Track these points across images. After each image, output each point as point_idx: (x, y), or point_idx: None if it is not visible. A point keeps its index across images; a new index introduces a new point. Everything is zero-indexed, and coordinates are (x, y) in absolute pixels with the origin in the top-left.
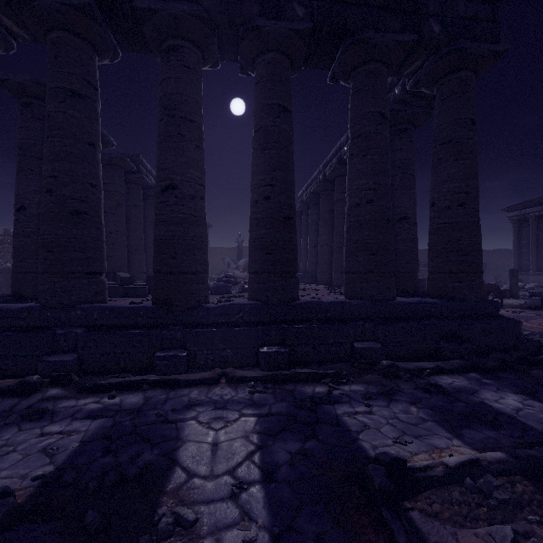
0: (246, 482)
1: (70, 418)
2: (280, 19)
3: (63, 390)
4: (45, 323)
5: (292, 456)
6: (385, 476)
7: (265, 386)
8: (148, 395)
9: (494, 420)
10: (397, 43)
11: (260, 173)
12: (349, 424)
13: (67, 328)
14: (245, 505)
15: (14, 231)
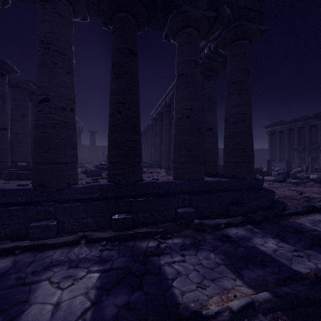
0: None
1: None
2: None
3: None
4: None
5: (118, 309)
6: None
7: (113, 244)
8: (17, 259)
9: (261, 260)
10: (204, 17)
11: (114, 94)
12: (167, 273)
13: None
14: None
15: None
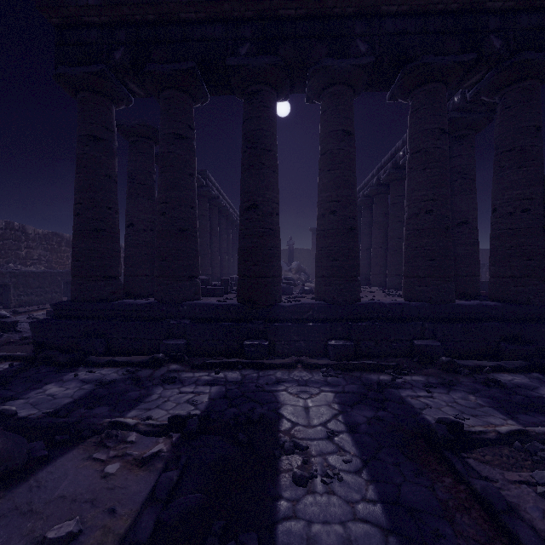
0: (336, 431)
1: (194, 384)
2: (345, 57)
3: (180, 366)
4: (161, 315)
5: (368, 419)
6: (446, 430)
7: (336, 372)
8: (243, 373)
9: None
10: (456, 64)
11: (326, 191)
12: (412, 403)
13: (177, 320)
14: (339, 443)
15: (126, 243)
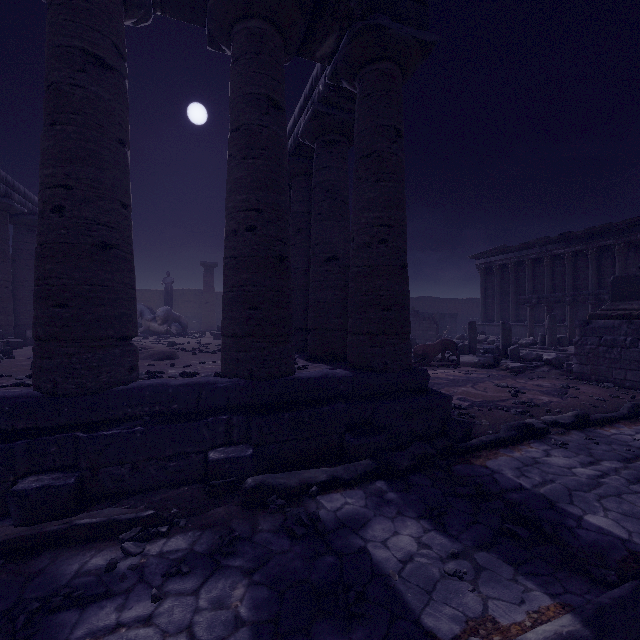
0: None
1: None
2: None
3: None
4: None
5: None
6: None
7: None
8: None
9: (357, 600)
10: None
11: (46, 164)
12: None
13: None
14: None
15: None
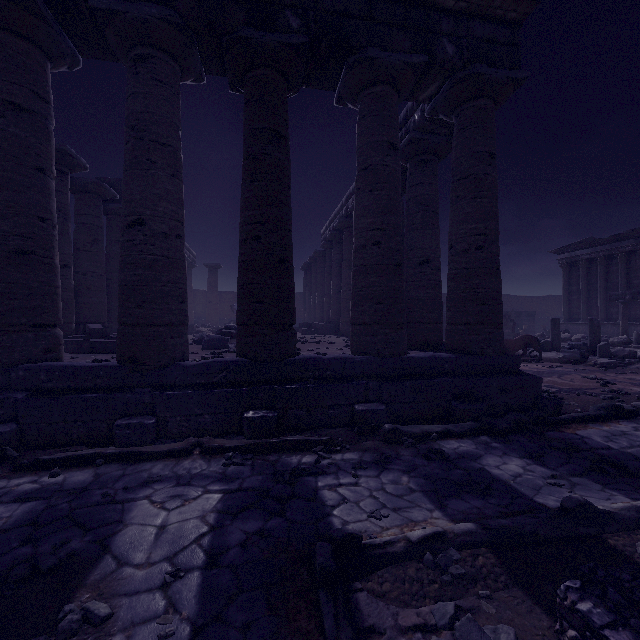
0: (185, 569)
1: None
2: (271, 31)
3: None
4: None
5: (248, 536)
6: (330, 555)
7: (245, 457)
8: (100, 472)
9: (486, 488)
10: (406, 65)
11: (248, 208)
12: (326, 498)
13: (5, 393)
14: (174, 595)
15: None
